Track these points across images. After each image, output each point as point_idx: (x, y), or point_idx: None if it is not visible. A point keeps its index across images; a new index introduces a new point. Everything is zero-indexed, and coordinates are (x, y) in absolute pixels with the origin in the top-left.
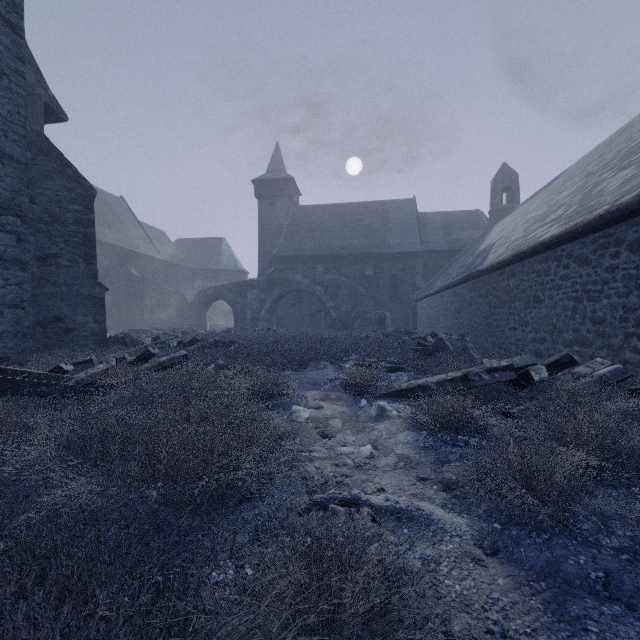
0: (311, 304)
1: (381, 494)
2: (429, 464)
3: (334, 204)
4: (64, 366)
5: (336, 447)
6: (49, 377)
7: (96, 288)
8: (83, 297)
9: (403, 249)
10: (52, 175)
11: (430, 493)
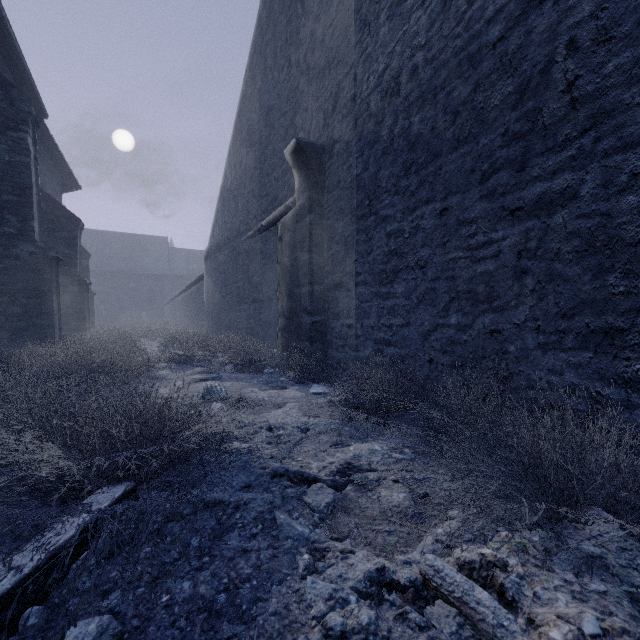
0: None
1: None
2: None
3: (104, 231)
4: None
5: None
6: None
7: None
8: None
9: (157, 272)
10: None
11: None
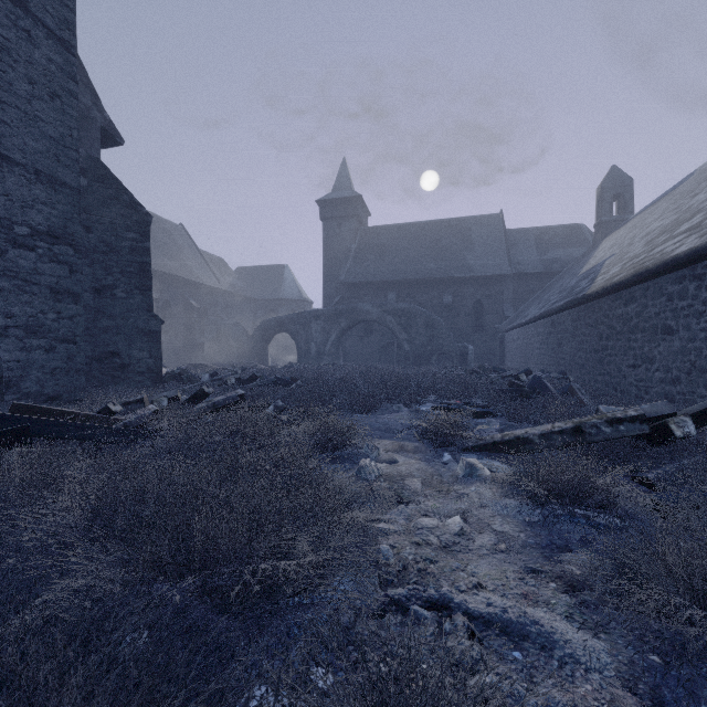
0: (381, 336)
1: (479, 593)
2: (540, 548)
3: (407, 223)
4: (112, 407)
5: (415, 517)
6: (96, 419)
7: (152, 321)
8: (139, 330)
9: (488, 272)
10: (108, 202)
11: (546, 594)
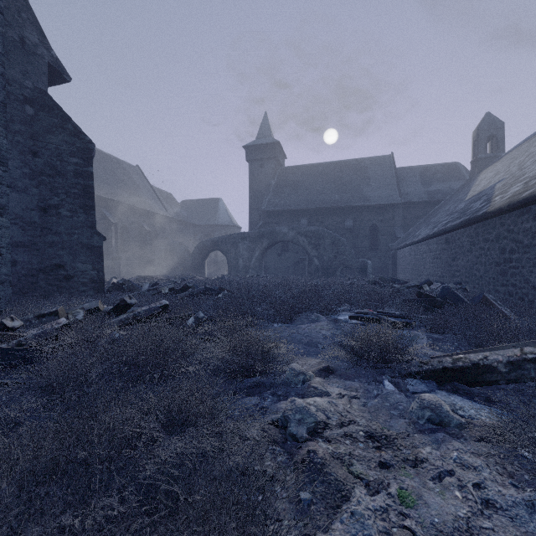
0: (295, 253)
1: None
2: None
3: (316, 164)
4: (8, 322)
5: None
6: None
7: (94, 237)
8: (82, 245)
9: (382, 201)
10: (53, 130)
11: None
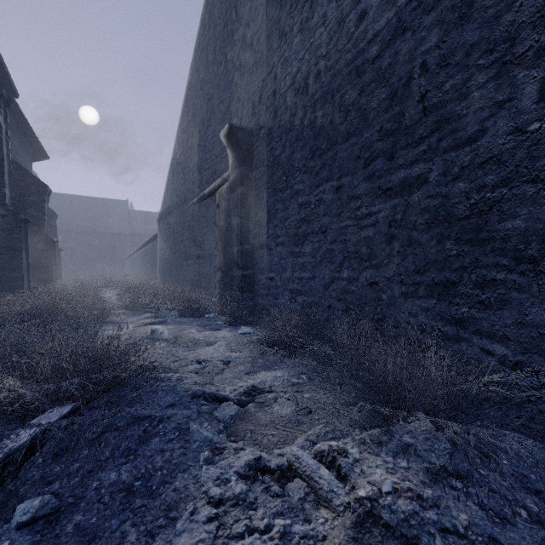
0: None
1: None
2: None
3: (71, 195)
4: None
5: None
6: None
7: None
8: None
9: (119, 231)
10: None
11: None
